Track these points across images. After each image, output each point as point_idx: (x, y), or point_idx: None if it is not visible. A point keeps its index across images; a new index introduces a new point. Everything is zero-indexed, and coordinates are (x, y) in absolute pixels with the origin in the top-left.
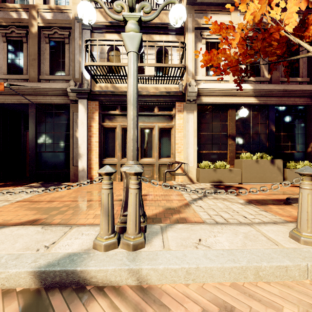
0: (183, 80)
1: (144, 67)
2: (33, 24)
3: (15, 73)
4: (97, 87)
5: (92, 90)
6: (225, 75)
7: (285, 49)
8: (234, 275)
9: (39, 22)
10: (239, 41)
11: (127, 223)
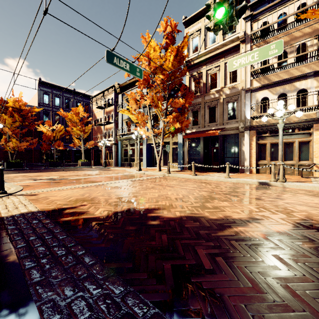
0: None
1: (286, 104)
2: (221, 98)
3: (212, 122)
4: (254, 122)
5: (252, 126)
6: None
7: None
8: (311, 188)
9: (223, 97)
10: None
11: (279, 176)
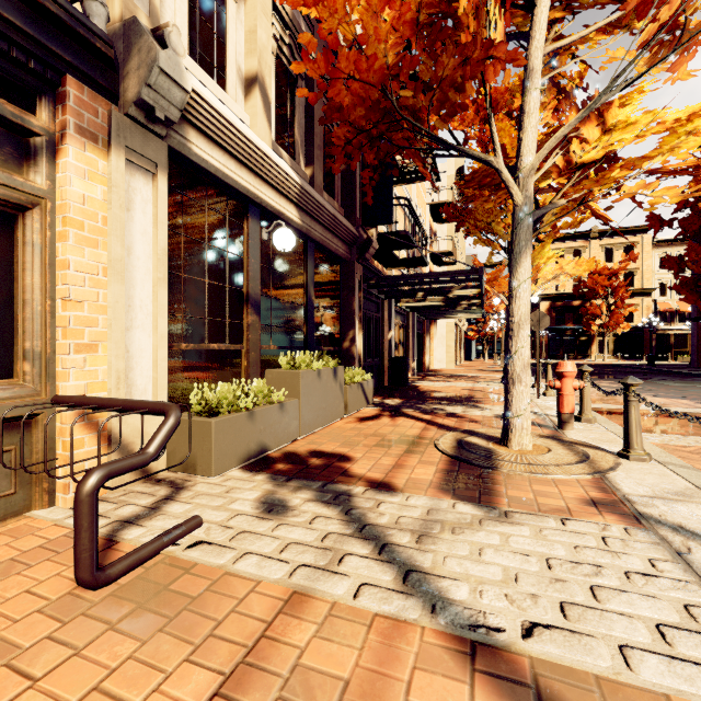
0: None
1: None
2: None
3: None
4: None
5: None
6: (238, 105)
7: (387, 128)
8: None
9: None
10: (399, 16)
11: None
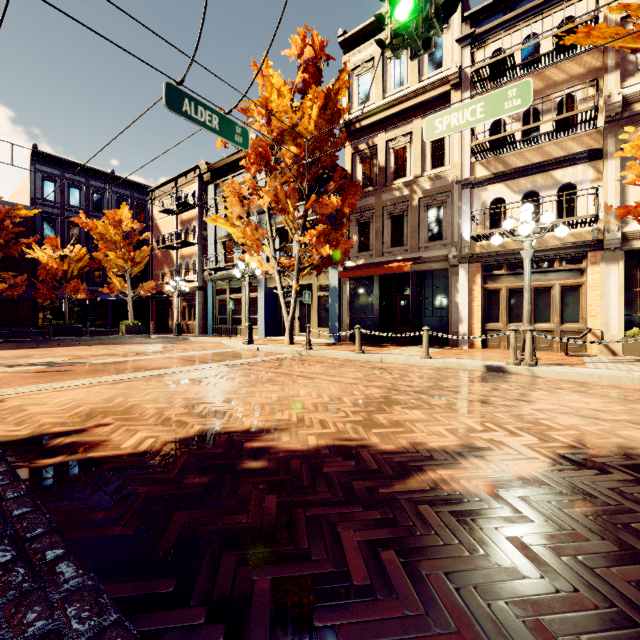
0: (601, 219)
1: (538, 212)
2: (414, 198)
3: (397, 245)
4: (477, 247)
5: (474, 254)
6: None
7: None
8: (585, 377)
9: (419, 195)
10: None
11: (525, 355)
